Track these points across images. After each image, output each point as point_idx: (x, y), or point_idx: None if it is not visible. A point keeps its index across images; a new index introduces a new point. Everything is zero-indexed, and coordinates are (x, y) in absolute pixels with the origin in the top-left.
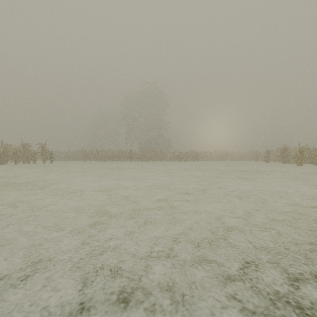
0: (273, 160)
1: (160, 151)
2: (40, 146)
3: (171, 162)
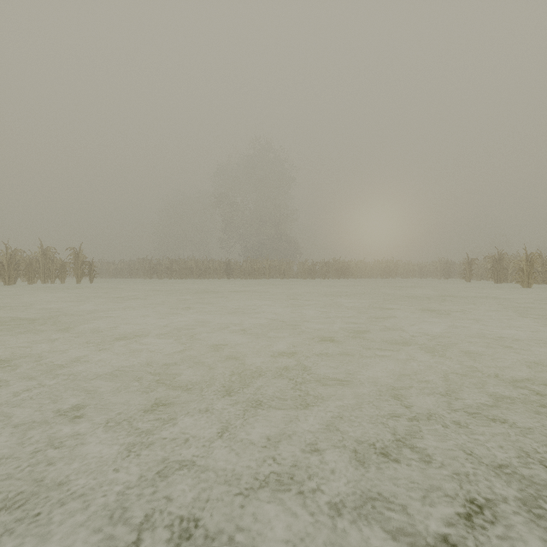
0: (478, 276)
1: (279, 262)
2: (72, 253)
3: (298, 280)
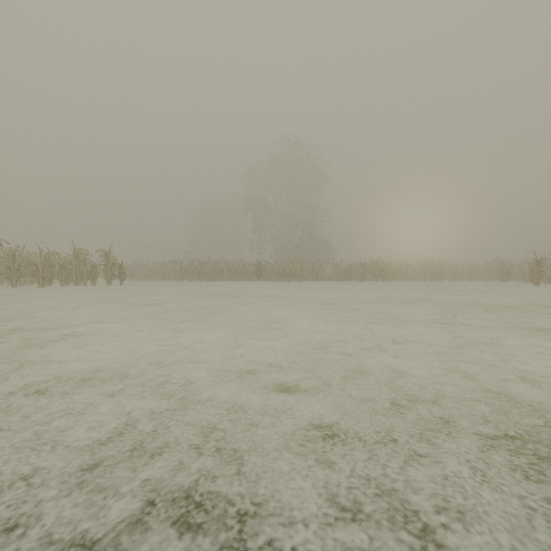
0: (546, 279)
1: (312, 263)
2: (102, 255)
3: (332, 282)
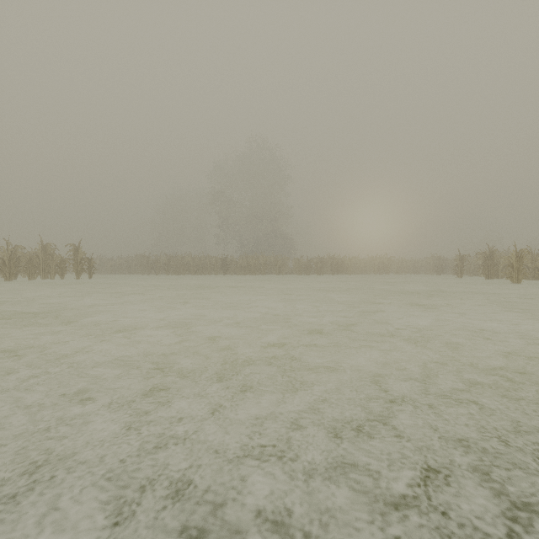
0: (470, 272)
1: (275, 258)
2: (71, 250)
3: (293, 275)
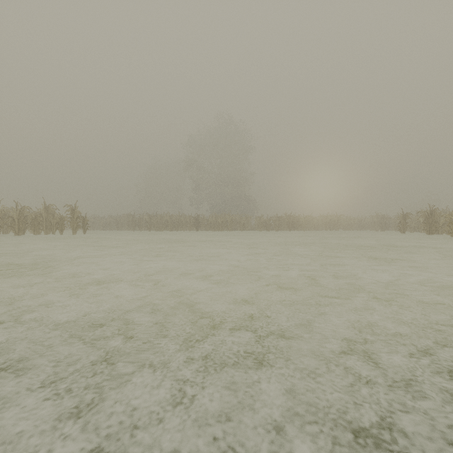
0: (411, 229)
1: (239, 216)
2: (69, 209)
3: (255, 231)
